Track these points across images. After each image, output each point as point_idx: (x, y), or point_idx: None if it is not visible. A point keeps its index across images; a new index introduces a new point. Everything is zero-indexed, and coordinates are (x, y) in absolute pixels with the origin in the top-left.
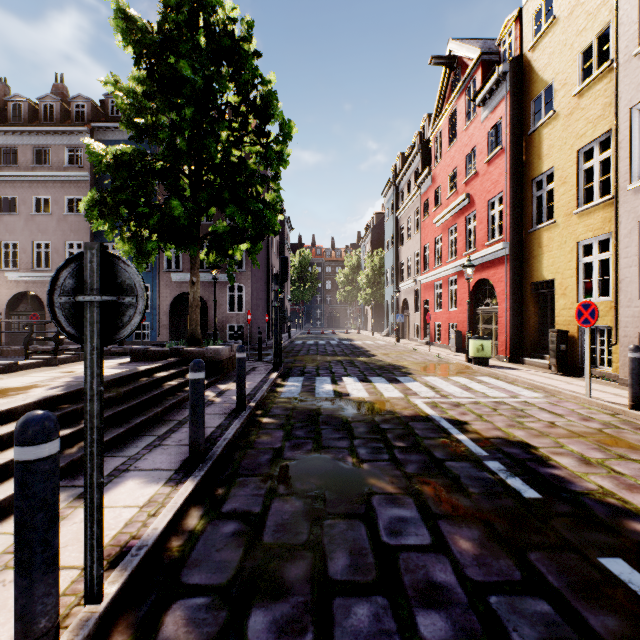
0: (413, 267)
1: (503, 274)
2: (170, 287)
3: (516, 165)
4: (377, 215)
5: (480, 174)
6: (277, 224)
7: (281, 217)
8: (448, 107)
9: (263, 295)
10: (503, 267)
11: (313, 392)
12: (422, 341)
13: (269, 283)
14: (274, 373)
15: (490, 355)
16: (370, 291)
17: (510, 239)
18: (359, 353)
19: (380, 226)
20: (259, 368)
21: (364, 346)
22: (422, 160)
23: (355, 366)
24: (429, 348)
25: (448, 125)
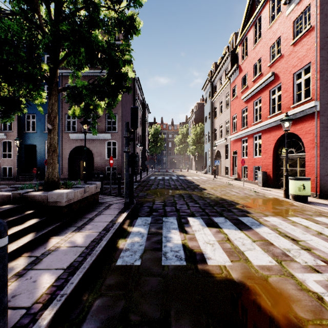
0: (224, 130)
1: (312, 127)
2: (69, 142)
3: (325, 38)
4: (198, 104)
5: (285, 55)
6: (128, 79)
7: (132, 74)
8: (254, 18)
9: (130, 148)
10: (312, 122)
11: (159, 251)
12: (232, 177)
13: (134, 141)
14: (123, 214)
15: (310, 193)
16: (194, 147)
17: (320, 98)
18: (193, 187)
19: (200, 110)
20: (113, 205)
21: (194, 181)
22: (231, 61)
23: (195, 201)
24: (243, 184)
25: (253, 31)
